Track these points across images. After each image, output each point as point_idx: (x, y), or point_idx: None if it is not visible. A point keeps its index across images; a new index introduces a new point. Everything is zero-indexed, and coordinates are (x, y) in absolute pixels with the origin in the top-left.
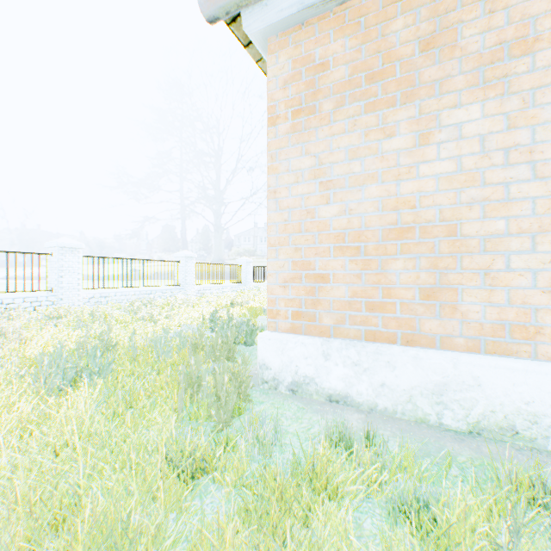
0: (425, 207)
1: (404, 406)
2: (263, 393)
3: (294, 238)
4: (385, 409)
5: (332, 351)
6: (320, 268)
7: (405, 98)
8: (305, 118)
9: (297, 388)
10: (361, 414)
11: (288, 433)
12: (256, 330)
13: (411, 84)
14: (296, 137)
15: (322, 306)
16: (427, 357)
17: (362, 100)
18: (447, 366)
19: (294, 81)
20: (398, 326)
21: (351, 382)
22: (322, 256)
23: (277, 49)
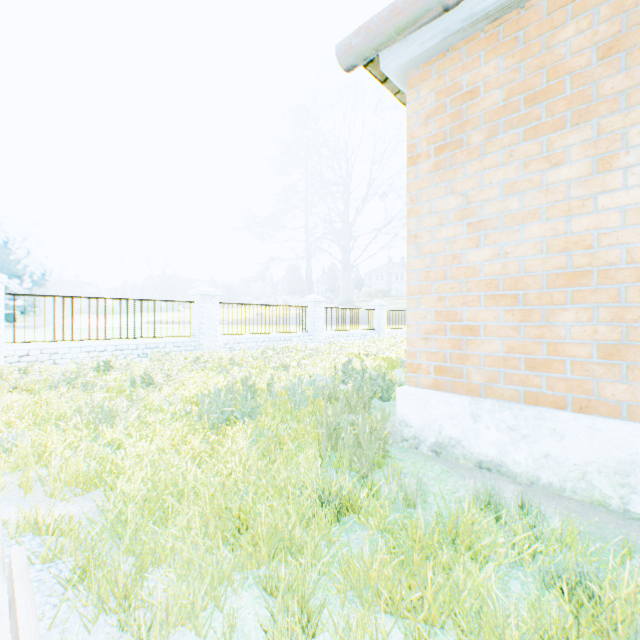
0: (606, 247)
1: (574, 484)
2: (402, 451)
3: (436, 286)
4: (549, 484)
5: (482, 412)
6: (468, 319)
7: (577, 118)
8: (450, 153)
9: (440, 450)
10: (517, 486)
11: (430, 493)
12: (393, 384)
13: (585, 101)
14: (439, 175)
15: (470, 361)
16: (606, 428)
17: (519, 126)
18: (635, 441)
19: (437, 114)
20: (567, 389)
21: (506, 449)
22: (470, 306)
23: (418, 83)
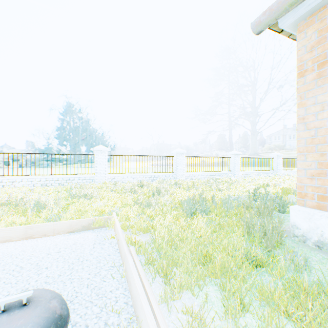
0: None
1: None
2: (293, 242)
3: (319, 147)
4: None
5: None
6: None
7: None
8: None
9: (322, 246)
10: None
11: (313, 268)
12: (287, 203)
13: None
14: (321, 80)
15: None
16: None
17: None
18: None
19: (319, 44)
20: None
21: None
22: None
23: (305, 28)
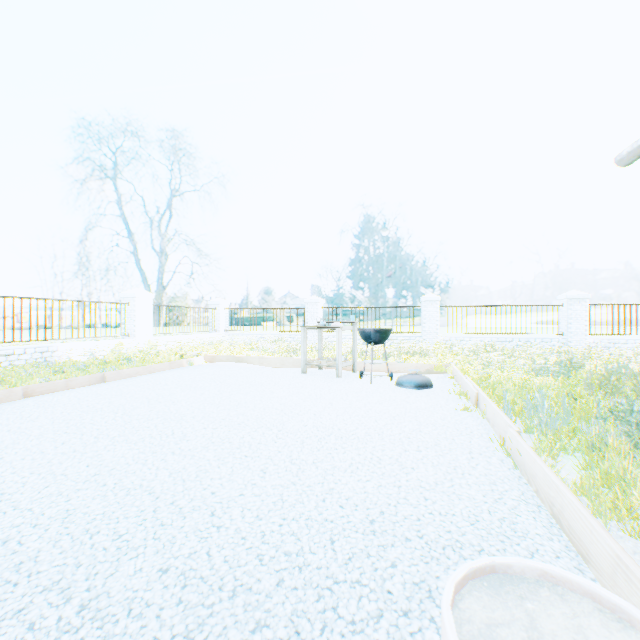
0: None
1: None
2: None
3: None
4: None
5: None
6: None
7: None
8: None
9: None
10: None
11: None
12: None
13: None
14: None
15: None
16: None
17: None
18: None
19: None
20: None
21: None
22: None
23: None
